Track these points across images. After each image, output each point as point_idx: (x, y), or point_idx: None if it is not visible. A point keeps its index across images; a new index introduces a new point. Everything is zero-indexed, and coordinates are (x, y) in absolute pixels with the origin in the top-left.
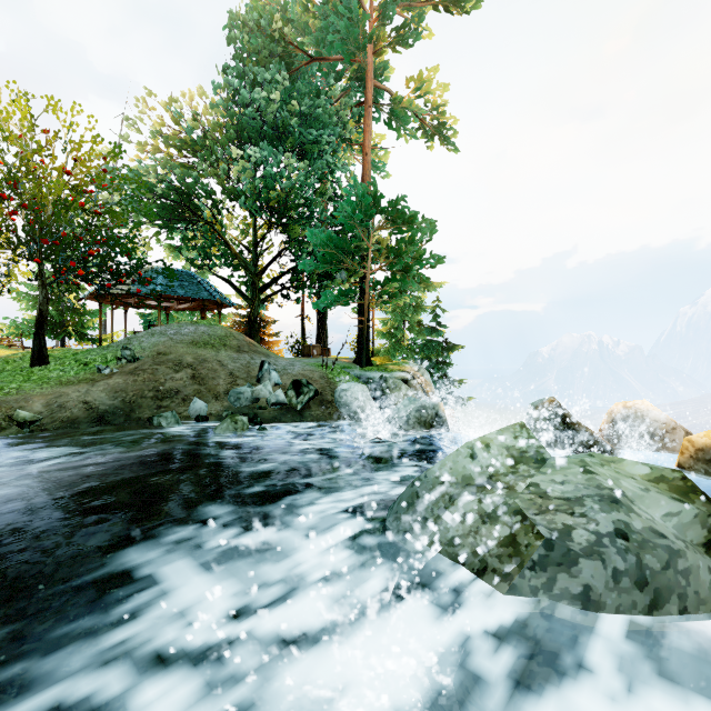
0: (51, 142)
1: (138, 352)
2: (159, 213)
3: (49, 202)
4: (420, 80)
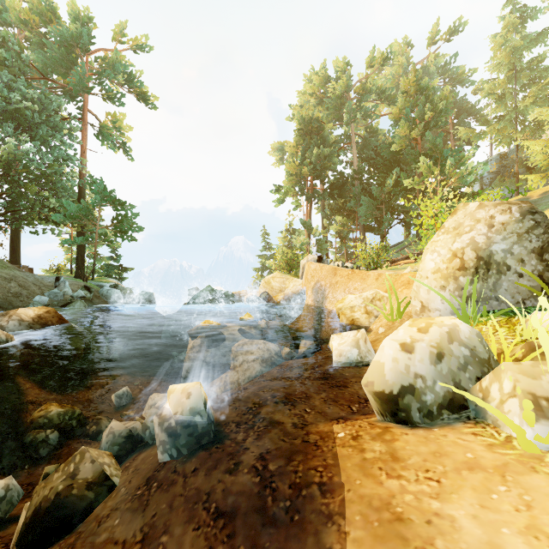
0: None
1: None
2: None
3: None
4: (115, 118)
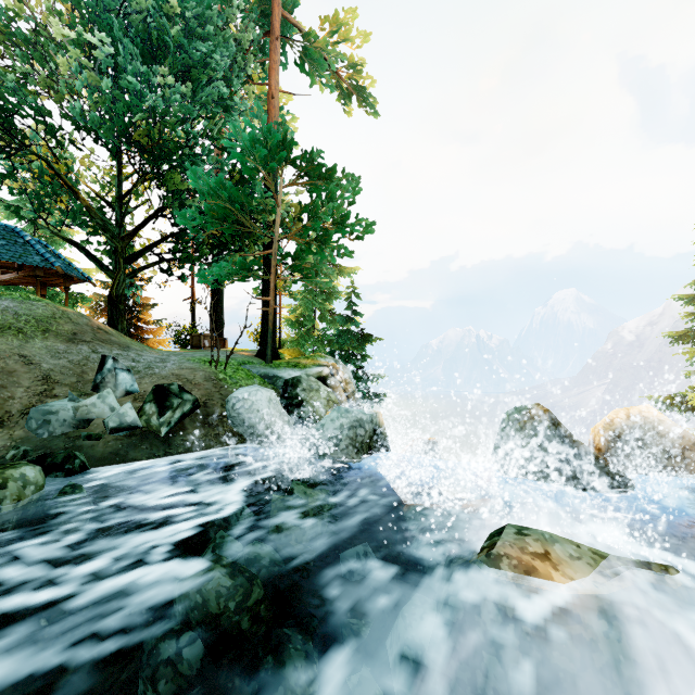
0: None
1: None
2: None
3: None
4: (337, 24)
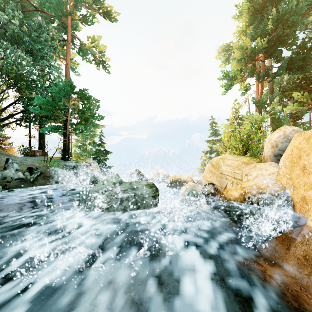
0: None
1: None
2: None
3: None
4: (94, 39)
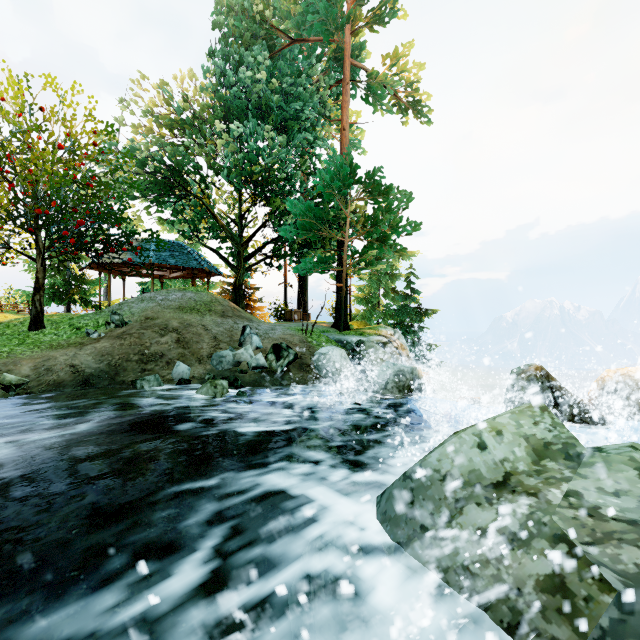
0: (47, 119)
1: (127, 317)
2: (151, 188)
3: (44, 175)
4: (395, 58)
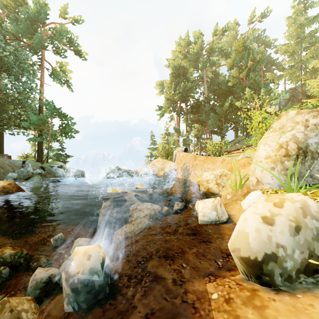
0: None
1: None
2: None
3: None
4: (62, 65)
